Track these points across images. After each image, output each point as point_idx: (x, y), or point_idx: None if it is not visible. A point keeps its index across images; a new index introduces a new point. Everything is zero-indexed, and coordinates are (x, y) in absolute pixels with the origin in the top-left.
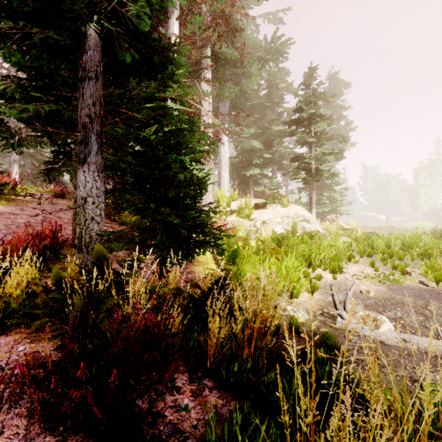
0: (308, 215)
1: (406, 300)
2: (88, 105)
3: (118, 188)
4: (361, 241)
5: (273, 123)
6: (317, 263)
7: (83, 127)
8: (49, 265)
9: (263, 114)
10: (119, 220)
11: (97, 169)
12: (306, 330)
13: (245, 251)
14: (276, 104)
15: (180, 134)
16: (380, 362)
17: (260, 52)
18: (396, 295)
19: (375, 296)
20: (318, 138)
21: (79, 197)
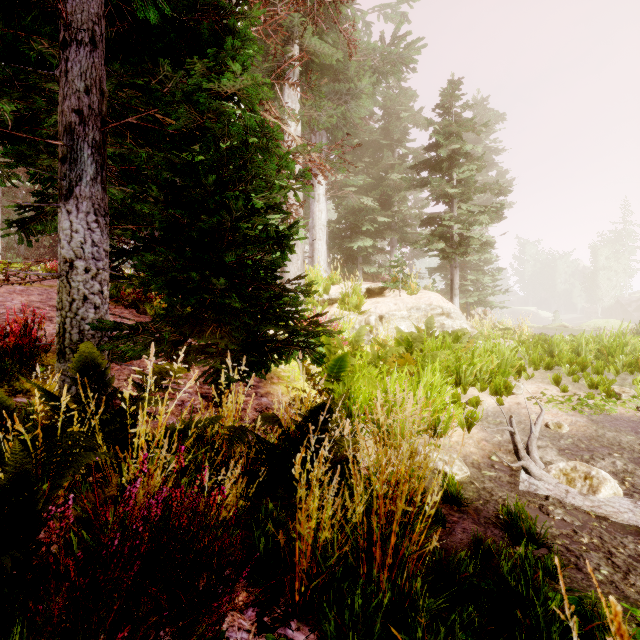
0: (449, 305)
1: (624, 440)
2: (75, 91)
3: (136, 248)
4: (531, 345)
5: (393, 171)
6: (469, 379)
7: (66, 131)
8: (13, 384)
9: (377, 158)
10: (151, 312)
11: (93, 209)
12: (470, 497)
13: (356, 360)
14: (397, 143)
15: (247, 154)
16: (619, 563)
17: (374, 59)
18: (606, 432)
19: (571, 433)
20: (463, 189)
21: (59, 260)
